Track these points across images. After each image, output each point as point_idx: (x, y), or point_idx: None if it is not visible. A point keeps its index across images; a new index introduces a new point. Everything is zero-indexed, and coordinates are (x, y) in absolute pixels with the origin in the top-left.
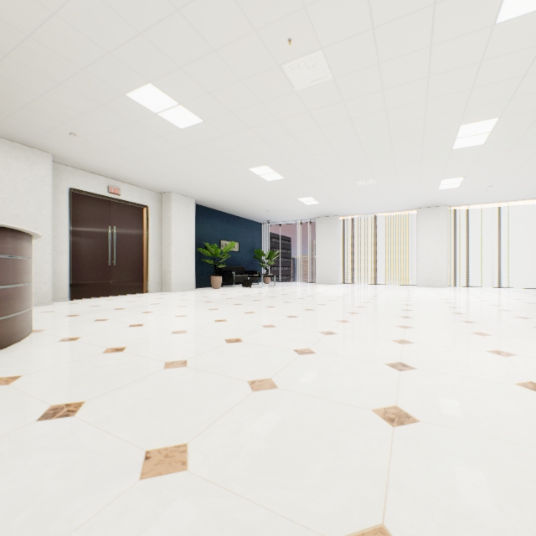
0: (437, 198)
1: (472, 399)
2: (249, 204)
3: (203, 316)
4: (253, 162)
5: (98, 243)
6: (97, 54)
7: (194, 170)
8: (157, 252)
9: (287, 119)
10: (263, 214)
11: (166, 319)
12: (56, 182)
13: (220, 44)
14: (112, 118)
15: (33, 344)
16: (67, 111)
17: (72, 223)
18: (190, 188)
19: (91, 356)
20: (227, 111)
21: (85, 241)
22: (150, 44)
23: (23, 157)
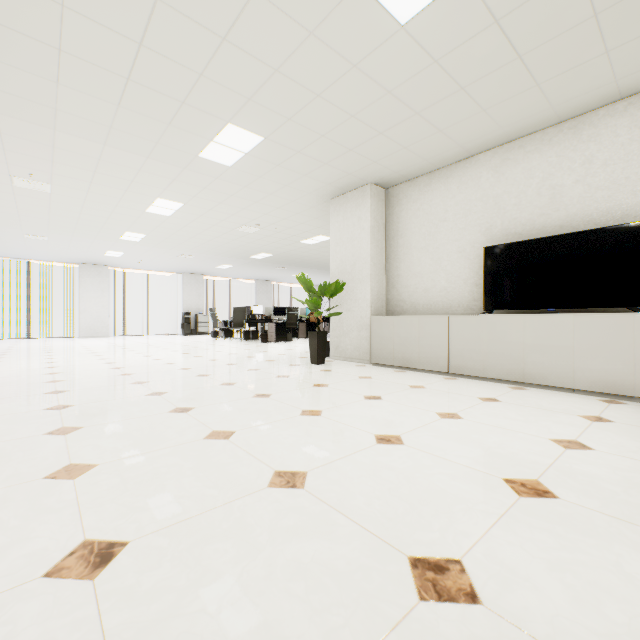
0: (102, 260)
1: (139, 363)
2: None
3: None
4: None
5: None
6: None
7: None
8: None
9: None
10: None
11: None
12: None
13: None
14: None
15: None
16: None
17: None
18: None
19: None
20: None
21: None
22: None
23: None
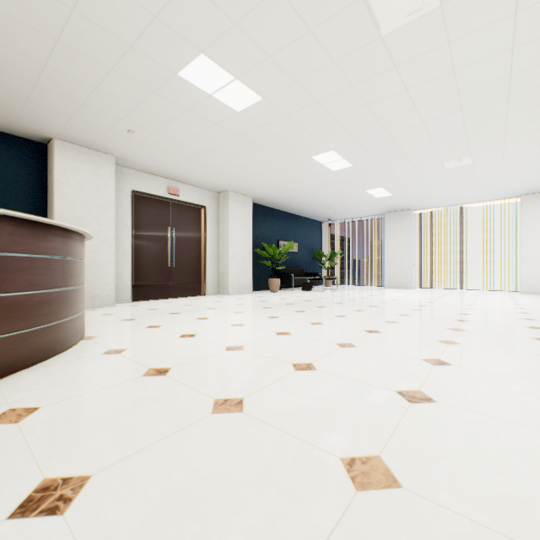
0: None
1: None
2: (309, 200)
3: (261, 326)
4: (317, 147)
5: (158, 245)
6: (143, 22)
7: (252, 163)
8: (215, 253)
9: (365, 82)
10: (324, 211)
11: (220, 328)
12: (119, 185)
13: None
14: (166, 107)
15: (75, 356)
16: (122, 104)
17: (134, 225)
18: (247, 184)
19: (128, 380)
20: (290, 81)
21: (146, 243)
22: None
23: (88, 161)
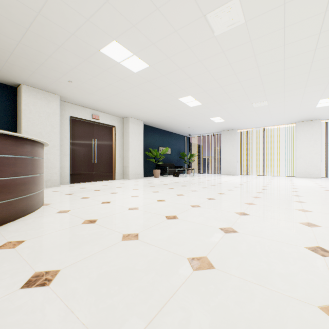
0: (313, 114)
1: None
2: (177, 123)
3: (149, 196)
4: (181, 93)
5: (86, 149)
6: (80, 22)
7: (143, 101)
8: (121, 154)
9: (207, 59)
10: (186, 130)
11: (125, 198)
12: (62, 113)
13: (162, 3)
14: (92, 68)
15: (40, 214)
16: (65, 66)
17: (71, 137)
18: (140, 113)
19: (73, 226)
20: (165, 57)
21: (78, 148)
22: (113, 9)
23: (43, 98)
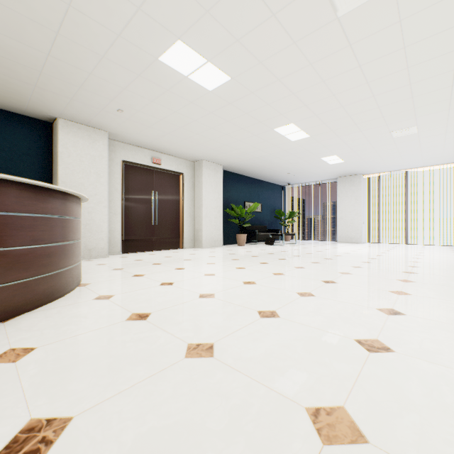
0: None
1: None
2: (271, 167)
3: (230, 275)
4: (279, 120)
5: (143, 206)
6: (128, 13)
7: (222, 136)
8: (191, 213)
9: (322, 60)
10: (284, 177)
11: (195, 278)
12: (112, 156)
13: None
14: (149, 88)
15: (71, 301)
16: (112, 87)
17: (124, 189)
18: (218, 154)
19: (113, 324)
20: (255, 62)
21: (133, 204)
22: None
23: (86, 136)
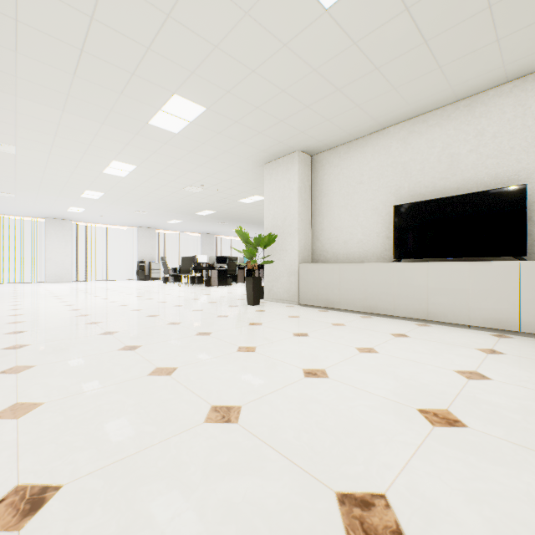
0: (66, 215)
1: (96, 305)
2: None
3: None
4: None
5: None
6: None
7: None
8: None
9: None
10: None
11: None
12: None
13: None
14: None
15: None
16: None
17: None
18: None
19: None
20: None
21: None
22: None
23: None
